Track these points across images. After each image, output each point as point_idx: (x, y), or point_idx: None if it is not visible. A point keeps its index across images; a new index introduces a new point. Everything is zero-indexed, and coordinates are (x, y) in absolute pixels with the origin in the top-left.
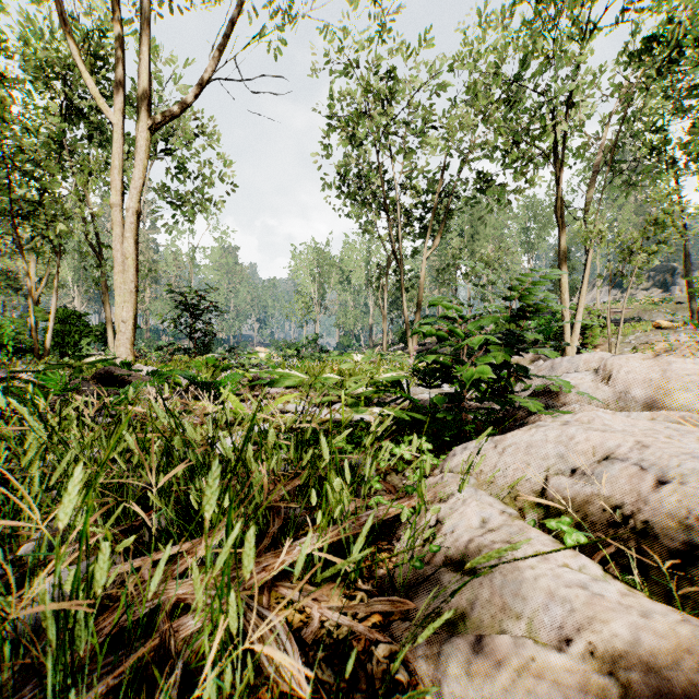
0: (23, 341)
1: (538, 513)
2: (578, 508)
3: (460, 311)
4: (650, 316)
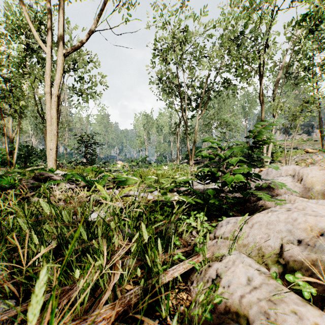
0: (6, 158)
1: (278, 268)
2: (303, 265)
3: (219, 144)
4: (302, 147)
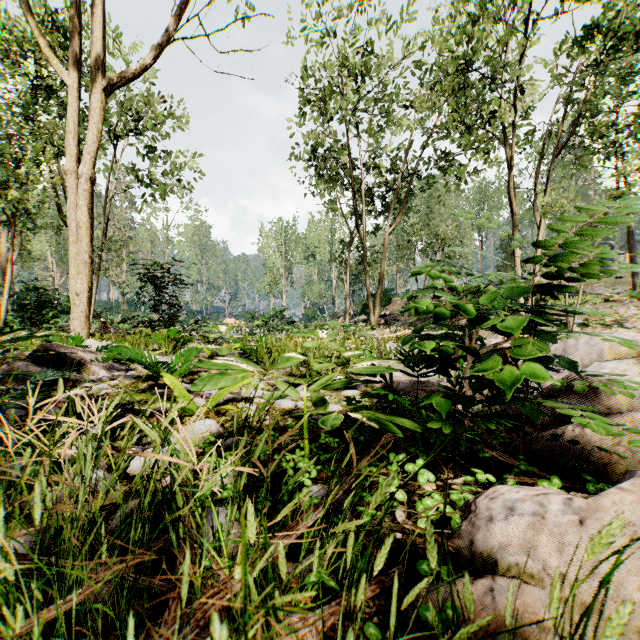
0: None
1: None
2: None
3: (449, 282)
4: (592, 289)
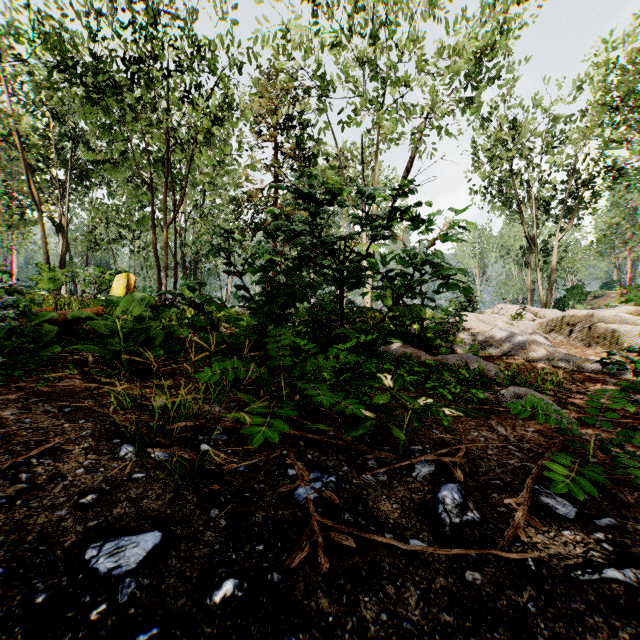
0: None
1: None
2: None
3: None
4: None
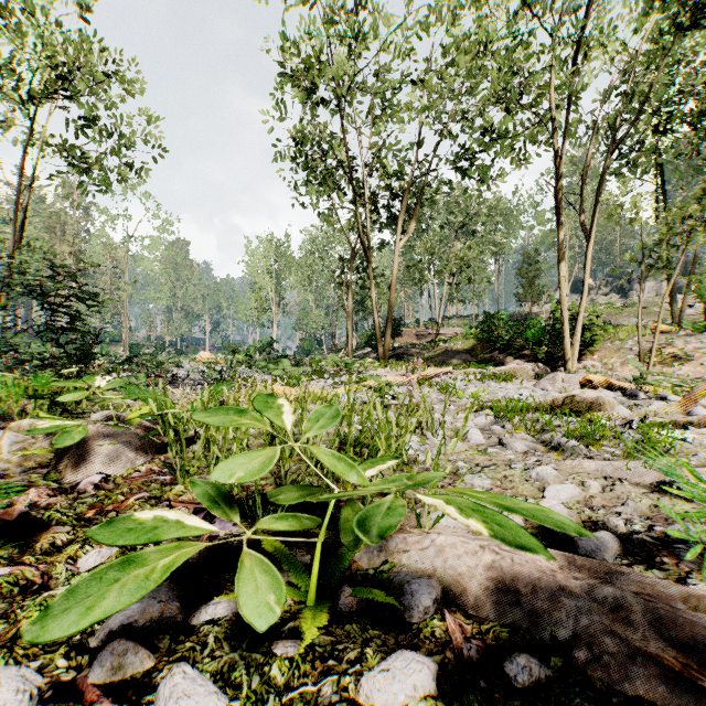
0: None
1: None
2: None
3: None
4: (616, 320)
